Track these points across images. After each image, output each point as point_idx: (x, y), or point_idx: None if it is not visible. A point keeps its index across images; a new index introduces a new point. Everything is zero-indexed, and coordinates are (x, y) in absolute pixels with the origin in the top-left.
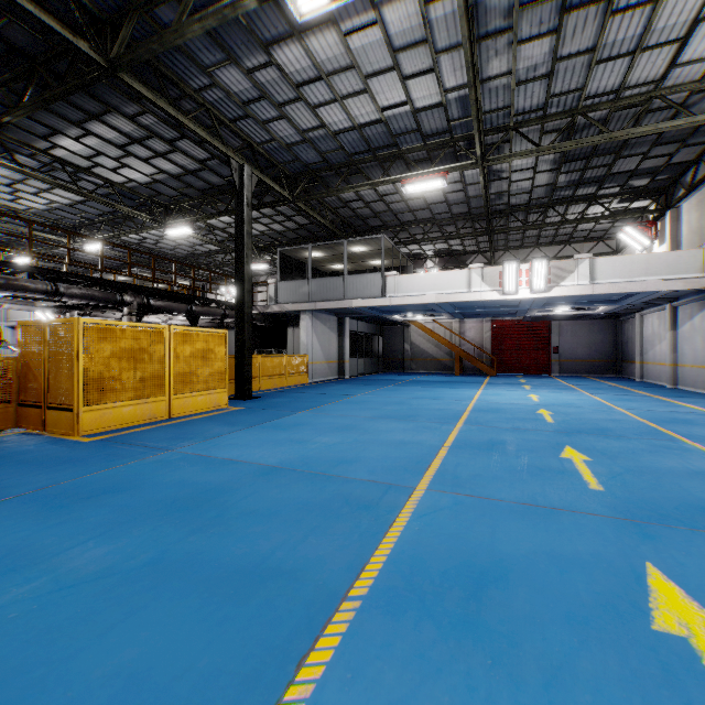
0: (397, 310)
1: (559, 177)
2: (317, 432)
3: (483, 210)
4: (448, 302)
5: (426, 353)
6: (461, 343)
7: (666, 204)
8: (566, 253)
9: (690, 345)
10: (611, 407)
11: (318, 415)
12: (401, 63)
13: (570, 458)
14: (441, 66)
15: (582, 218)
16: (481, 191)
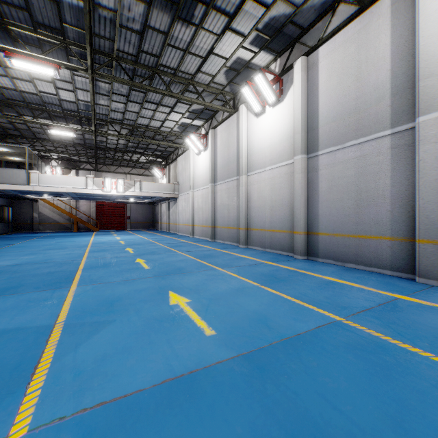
0: (34, 192)
1: (129, 143)
2: (17, 256)
3: (92, 145)
4: (74, 192)
5: (52, 219)
6: (77, 213)
7: (167, 163)
8: (133, 172)
9: (173, 216)
10: (145, 238)
11: (5, 253)
12: (56, 82)
13: (128, 250)
14: (77, 92)
15: (139, 161)
16: (94, 141)
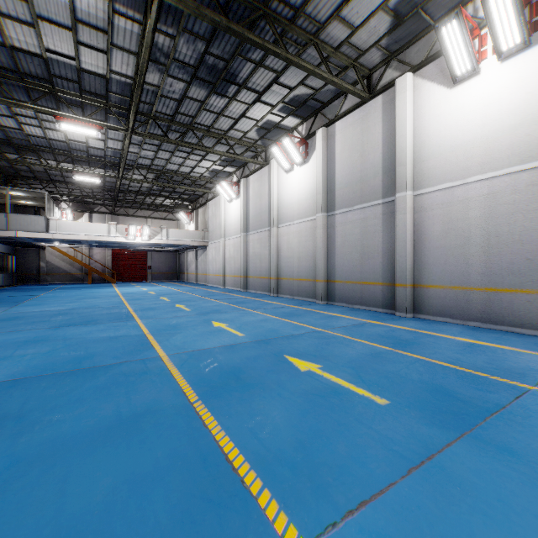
0: (49, 239)
1: (154, 186)
2: (61, 304)
3: (112, 188)
4: (96, 240)
5: (61, 269)
6: (90, 262)
7: (195, 207)
8: (155, 216)
9: (201, 266)
10: (174, 289)
11: (43, 301)
12: None
13: (162, 298)
14: (108, 141)
15: (163, 205)
16: (118, 186)
